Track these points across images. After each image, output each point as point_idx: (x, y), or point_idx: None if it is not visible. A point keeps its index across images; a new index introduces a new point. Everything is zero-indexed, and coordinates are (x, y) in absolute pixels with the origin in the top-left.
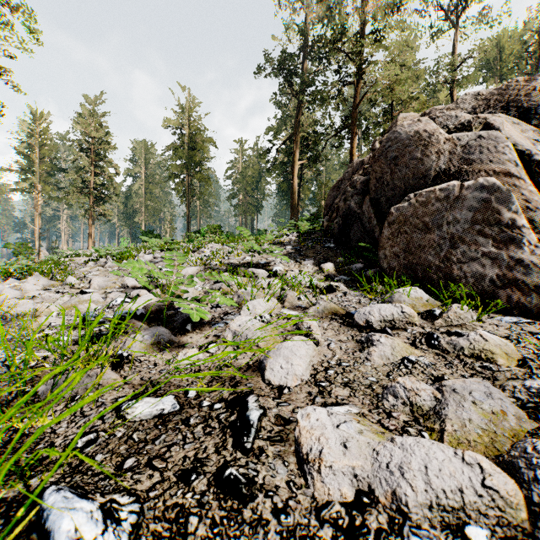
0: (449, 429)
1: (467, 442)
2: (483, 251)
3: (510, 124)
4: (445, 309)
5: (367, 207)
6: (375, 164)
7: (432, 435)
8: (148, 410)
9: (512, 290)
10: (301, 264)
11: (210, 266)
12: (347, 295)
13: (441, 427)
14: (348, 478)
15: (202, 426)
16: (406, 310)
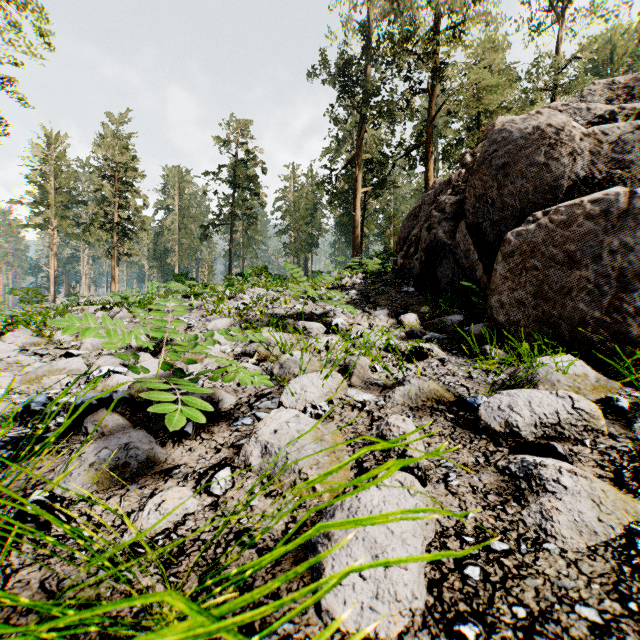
0: None
1: None
2: None
3: None
4: None
5: (463, 237)
6: (472, 176)
7: None
8: None
9: None
10: (371, 315)
11: (247, 317)
12: (446, 364)
13: None
14: None
15: None
16: (581, 404)
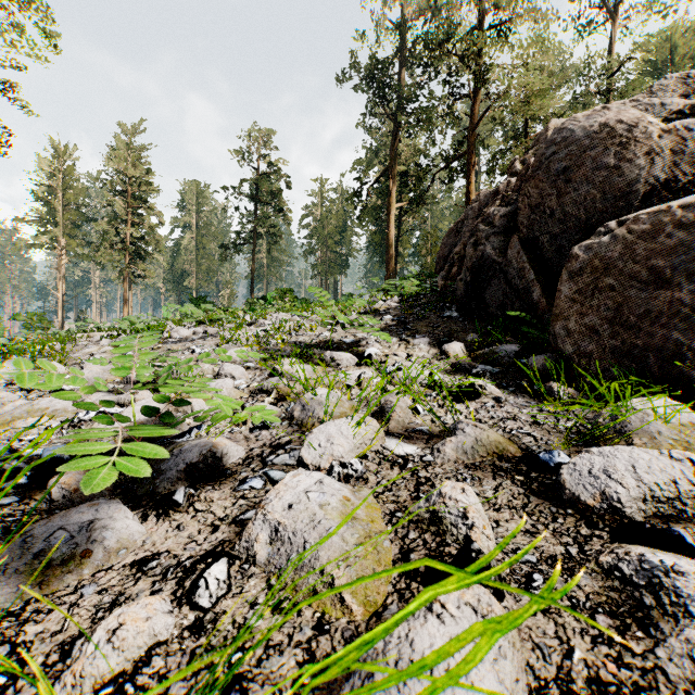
0: None
1: None
2: None
3: None
4: None
5: (516, 253)
6: (527, 183)
7: None
8: None
9: None
10: (409, 344)
11: (268, 346)
12: (503, 405)
13: None
14: None
15: None
16: None
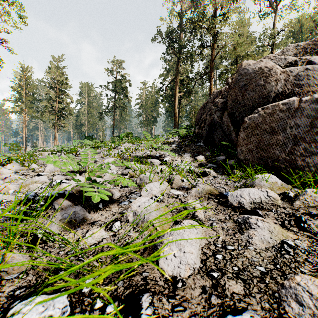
0: None
1: None
2: None
3: None
4: (301, 193)
5: (226, 119)
6: (230, 90)
7: None
8: (35, 316)
9: None
10: (182, 156)
11: (123, 157)
12: (216, 178)
13: None
14: None
15: None
16: (271, 194)
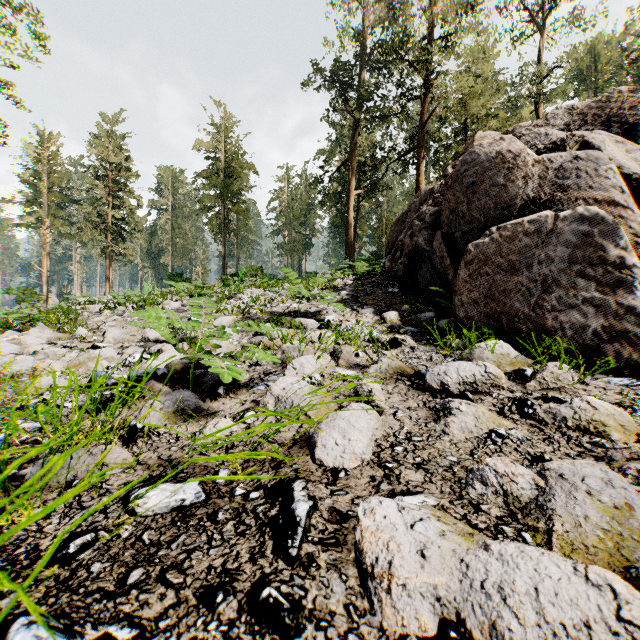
0: (558, 529)
1: (584, 548)
2: (583, 296)
3: (613, 143)
4: (540, 368)
5: (438, 244)
6: (447, 191)
7: (536, 537)
8: (164, 501)
9: (621, 345)
10: (359, 313)
11: (249, 315)
12: (415, 351)
13: (548, 526)
14: (429, 602)
15: (234, 523)
16: (491, 369)
